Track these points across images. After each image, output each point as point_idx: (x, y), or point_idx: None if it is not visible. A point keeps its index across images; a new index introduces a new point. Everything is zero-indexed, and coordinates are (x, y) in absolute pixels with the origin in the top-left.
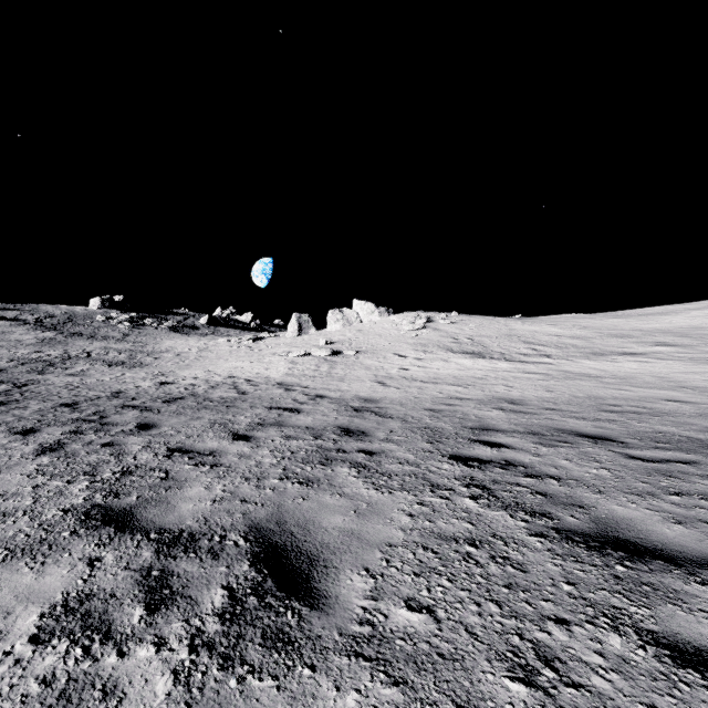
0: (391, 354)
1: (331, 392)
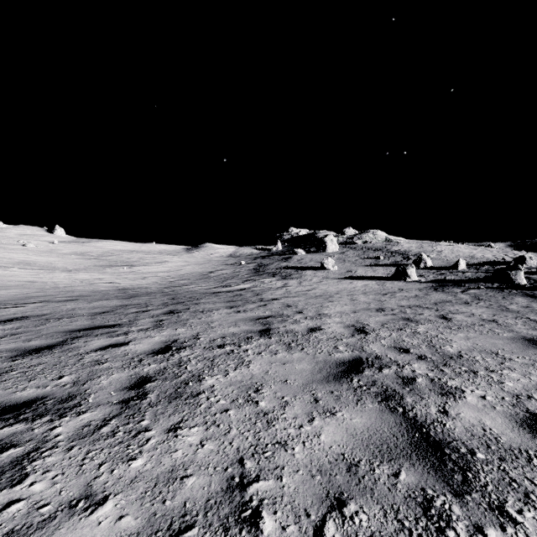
0: None
1: None
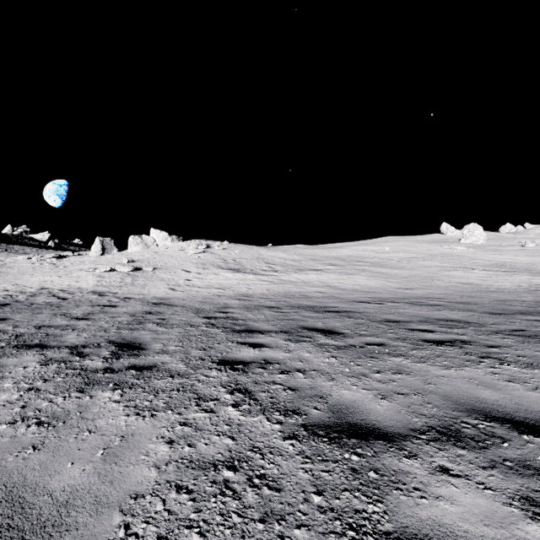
0: (180, 270)
1: (136, 295)
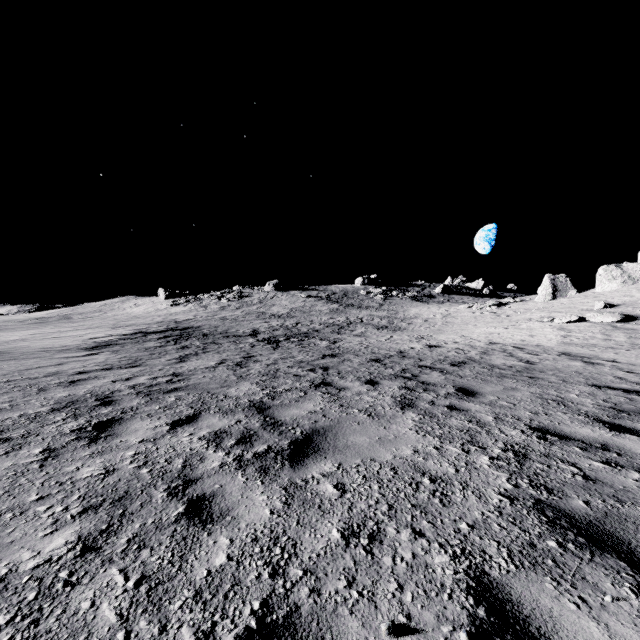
0: None
1: None
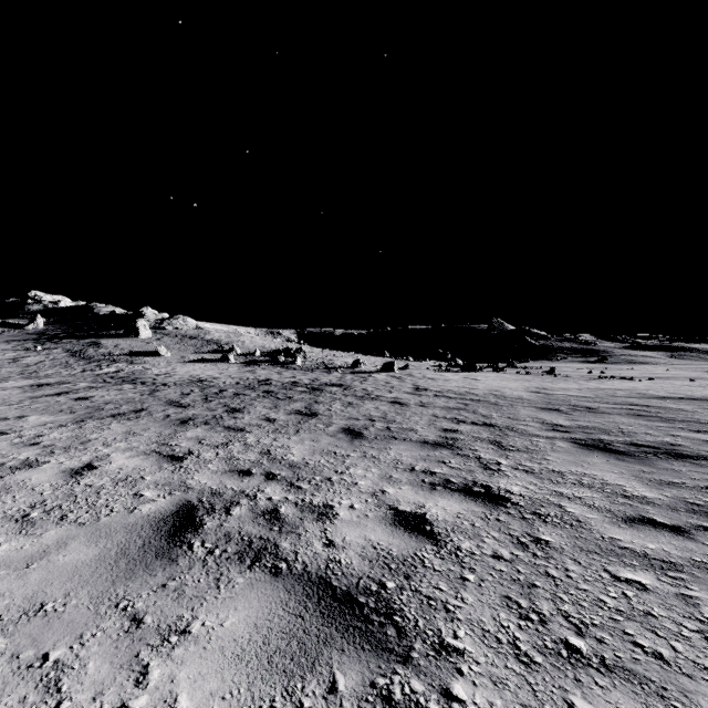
0: None
1: None
